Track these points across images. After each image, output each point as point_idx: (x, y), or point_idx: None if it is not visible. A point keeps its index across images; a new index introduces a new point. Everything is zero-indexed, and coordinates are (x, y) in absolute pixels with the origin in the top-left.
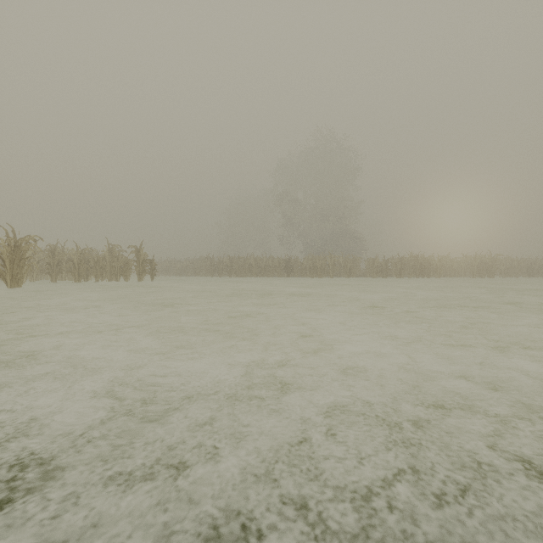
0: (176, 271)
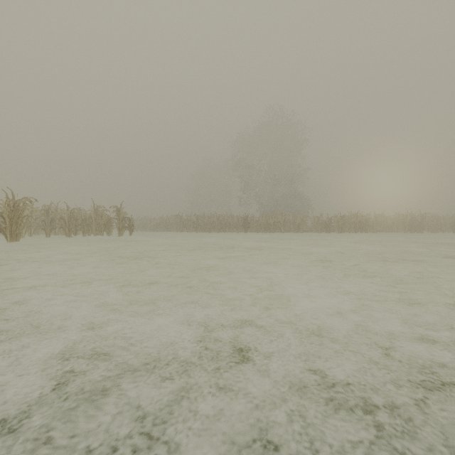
0: (152, 227)
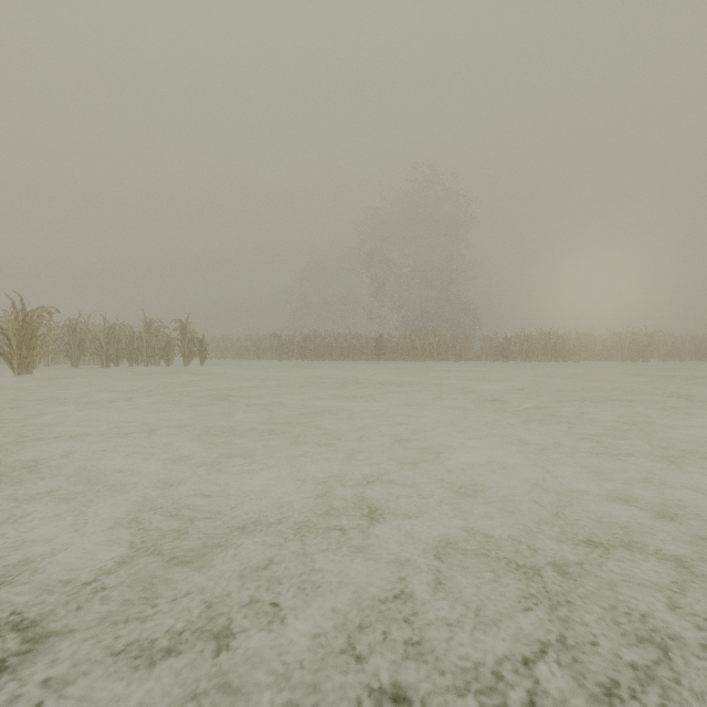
0: (234, 354)
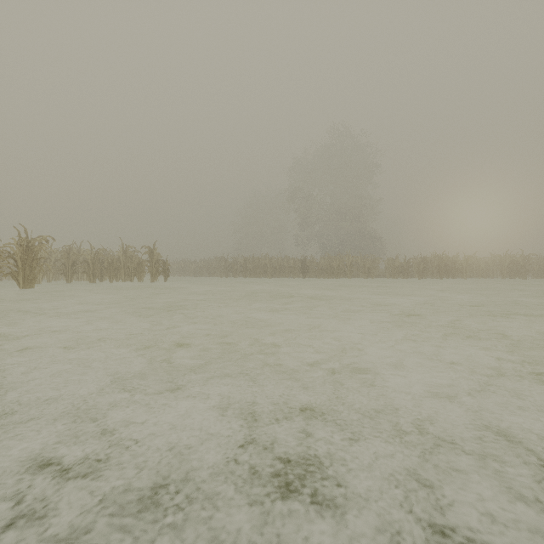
0: (191, 272)
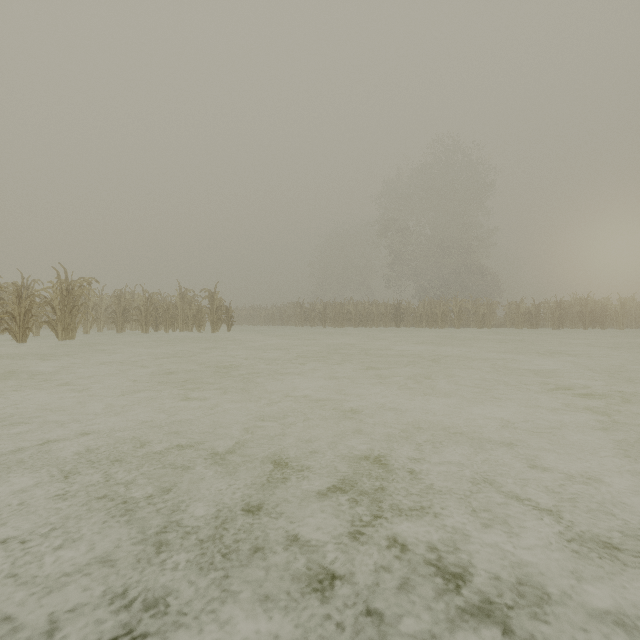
0: (261, 320)
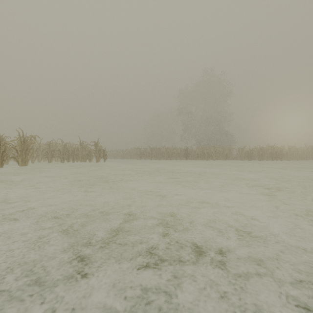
0: (120, 156)
